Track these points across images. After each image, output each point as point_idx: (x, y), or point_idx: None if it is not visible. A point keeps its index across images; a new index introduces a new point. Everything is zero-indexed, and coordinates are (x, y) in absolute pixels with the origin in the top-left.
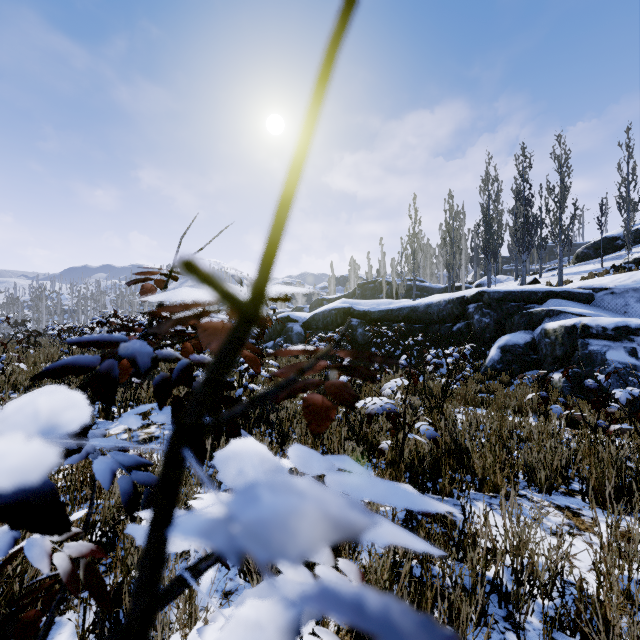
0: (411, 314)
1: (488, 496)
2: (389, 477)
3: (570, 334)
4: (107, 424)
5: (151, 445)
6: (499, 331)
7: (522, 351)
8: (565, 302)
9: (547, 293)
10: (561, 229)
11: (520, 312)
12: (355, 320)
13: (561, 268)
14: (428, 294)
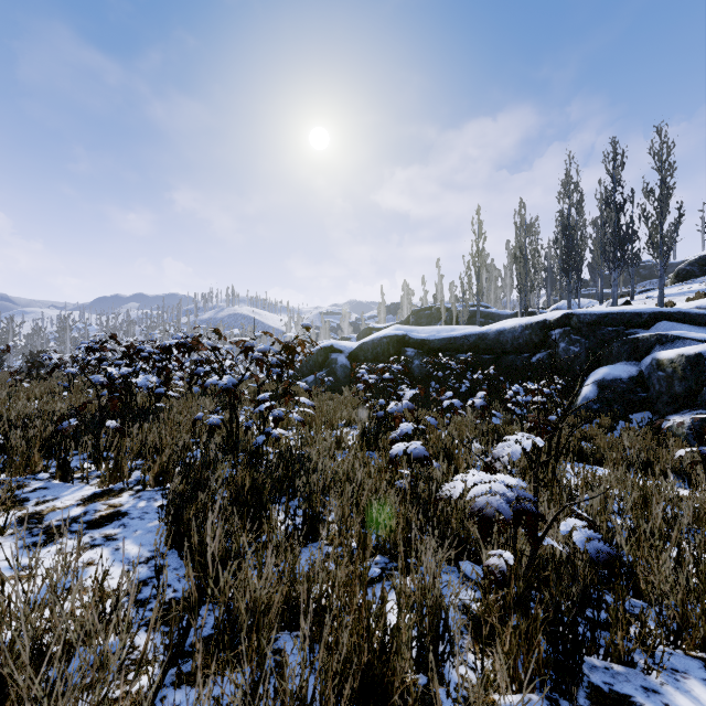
0: (479, 342)
1: (698, 662)
2: (513, 632)
3: (694, 365)
4: (61, 489)
5: (106, 530)
6: (592, 362)
7: (626, 387)
8: (680, 325)
9: (655, 315)
10: (662, 240)
11: (621, 338)
12: (411, 350)
13: (662, 287)
14: (494, 321)
